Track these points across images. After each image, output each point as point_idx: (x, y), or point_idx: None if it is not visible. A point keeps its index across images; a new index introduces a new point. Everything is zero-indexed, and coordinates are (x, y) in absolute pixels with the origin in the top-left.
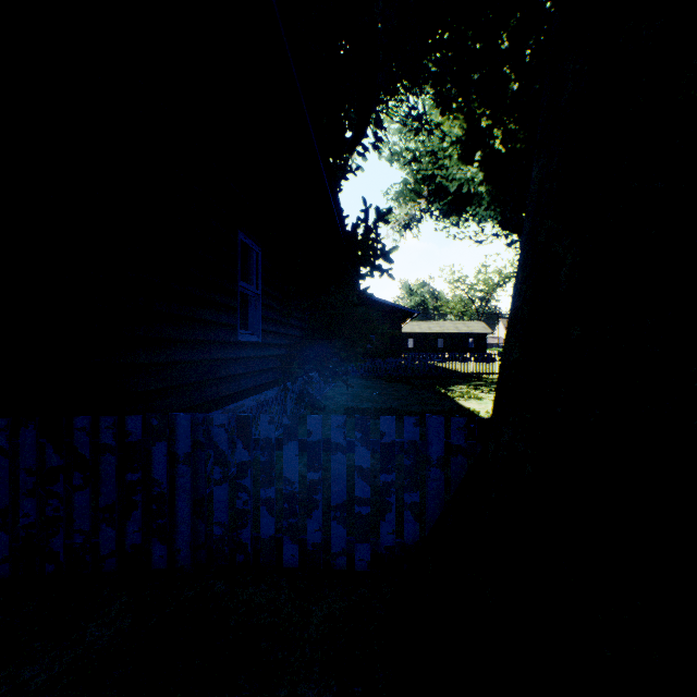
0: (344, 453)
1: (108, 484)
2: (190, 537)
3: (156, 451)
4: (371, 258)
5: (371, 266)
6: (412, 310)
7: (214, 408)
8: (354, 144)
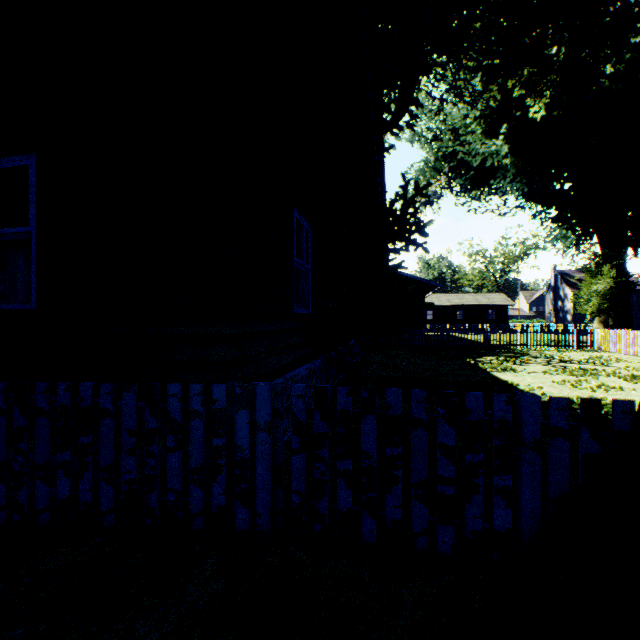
0: (426, 429)
1: (196, 447)
2: (269, 503)
3: (239, 418)
4: (407, 232)
5: (406, 240)
6: (435, 283)
7: (276, 377)
8: (395, 121)
